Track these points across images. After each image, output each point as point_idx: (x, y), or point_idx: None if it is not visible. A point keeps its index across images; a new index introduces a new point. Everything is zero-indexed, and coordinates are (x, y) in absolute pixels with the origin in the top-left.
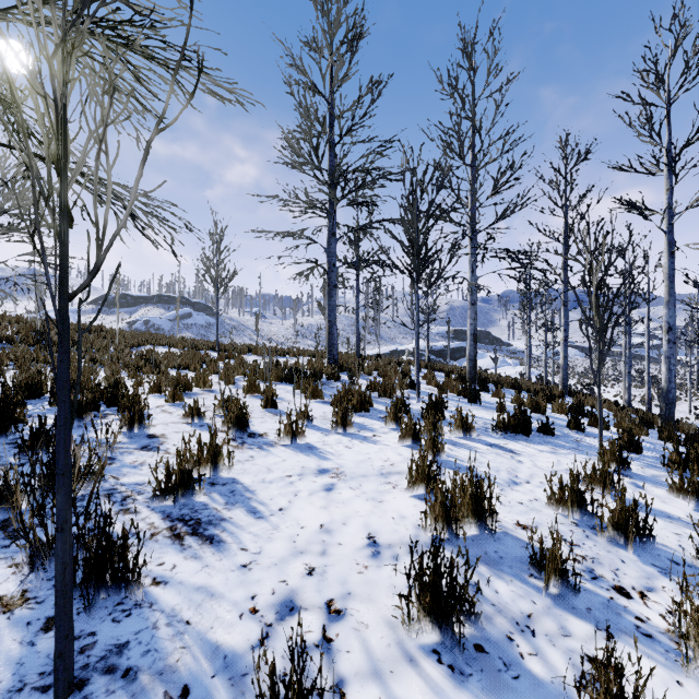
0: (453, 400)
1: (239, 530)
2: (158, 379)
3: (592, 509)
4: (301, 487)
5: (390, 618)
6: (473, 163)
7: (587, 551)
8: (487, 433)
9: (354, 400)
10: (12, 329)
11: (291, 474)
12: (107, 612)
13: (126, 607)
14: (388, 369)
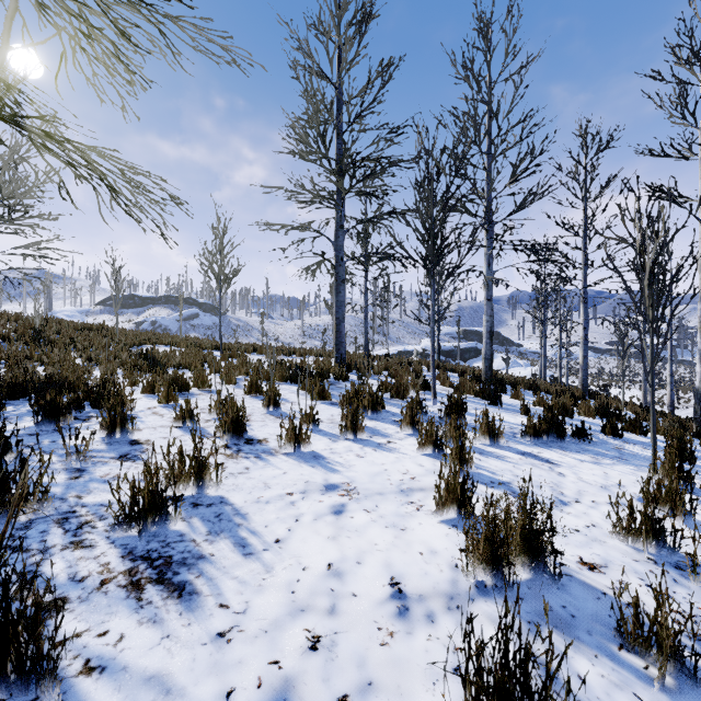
0: (471, 401)
1: (221, 573)
2: (153, 378)
3: (673, 541)
4: (305, 509)
5: None
6: (489, 150)
7: (682, 603)
8: (516, 439)
9: (365, 401)
10: (9, 327)
11: (292, 491)
12: None
13: None
14: (399, 369)
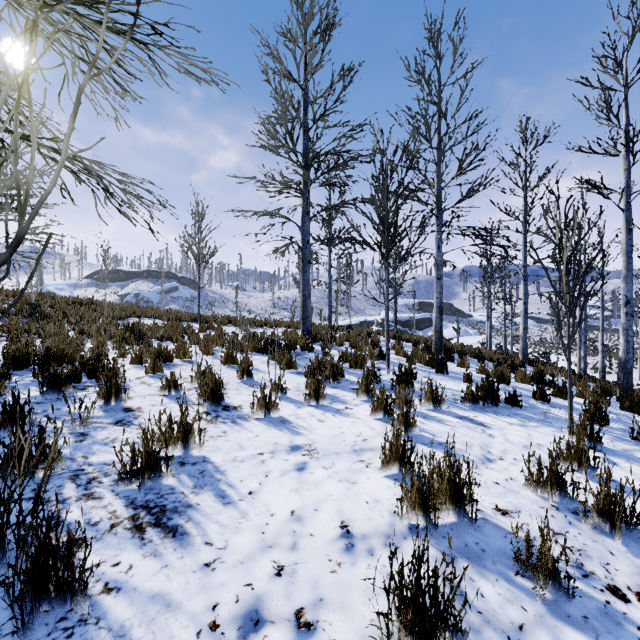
0: (421, 370)
1: (205, 519)
2: (140, 351)
3: (572, 492)
4: (273, 467)
5: (366, 633)
6: (439, 145)
7: (572, 540)
8: (456, 404)
9: (327, 371)
10: (8, 302)
11: (262, 451)
12: (46, 631)
13: (68, 624)
14: (358, 340)
